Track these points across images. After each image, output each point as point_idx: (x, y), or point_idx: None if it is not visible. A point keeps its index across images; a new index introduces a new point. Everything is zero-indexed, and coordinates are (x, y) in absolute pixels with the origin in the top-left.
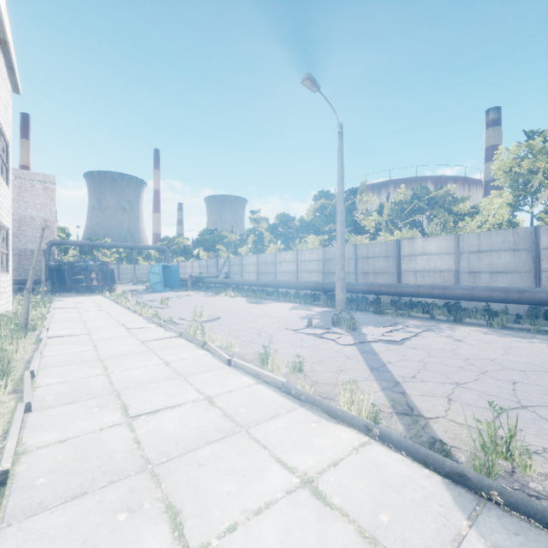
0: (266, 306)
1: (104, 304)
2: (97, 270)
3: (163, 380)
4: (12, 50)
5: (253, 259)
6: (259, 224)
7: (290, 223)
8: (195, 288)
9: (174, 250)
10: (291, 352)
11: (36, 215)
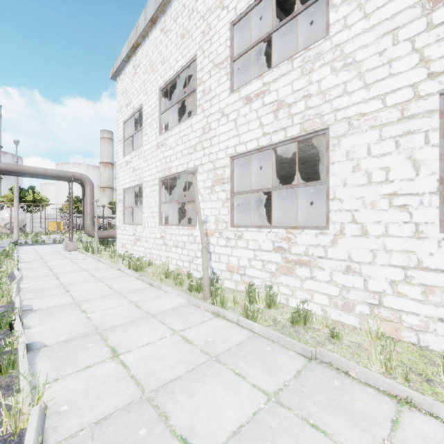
0: None
1: None
2: None
3: (65, 273)
4: None
5: None
6: None
7: None
8: None
9: None
10: None
11: None
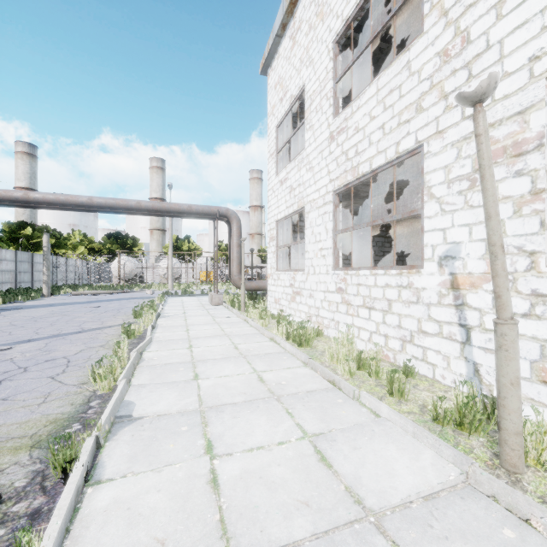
0: None
1: None
2: None
3: (201, 338)
4: None
5: None
6: None
7: None
8: None
9: None
10: (79, 346)
11: None
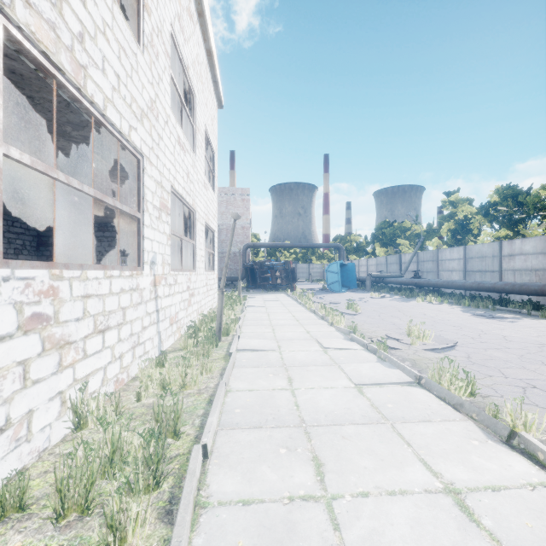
0: (520, 326)
1: (288, 304)
2: (280, 269)
3: None
4: (216, 62)
5: (456, 253)
6: (457, 208)
7: (522, 198)
8: (375, 289)
9: (346, 248)
10: None
11: (237, 223)
